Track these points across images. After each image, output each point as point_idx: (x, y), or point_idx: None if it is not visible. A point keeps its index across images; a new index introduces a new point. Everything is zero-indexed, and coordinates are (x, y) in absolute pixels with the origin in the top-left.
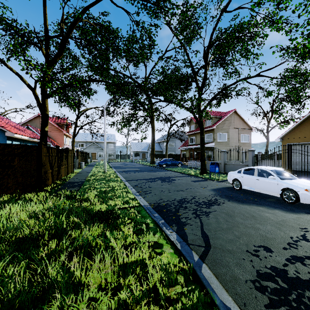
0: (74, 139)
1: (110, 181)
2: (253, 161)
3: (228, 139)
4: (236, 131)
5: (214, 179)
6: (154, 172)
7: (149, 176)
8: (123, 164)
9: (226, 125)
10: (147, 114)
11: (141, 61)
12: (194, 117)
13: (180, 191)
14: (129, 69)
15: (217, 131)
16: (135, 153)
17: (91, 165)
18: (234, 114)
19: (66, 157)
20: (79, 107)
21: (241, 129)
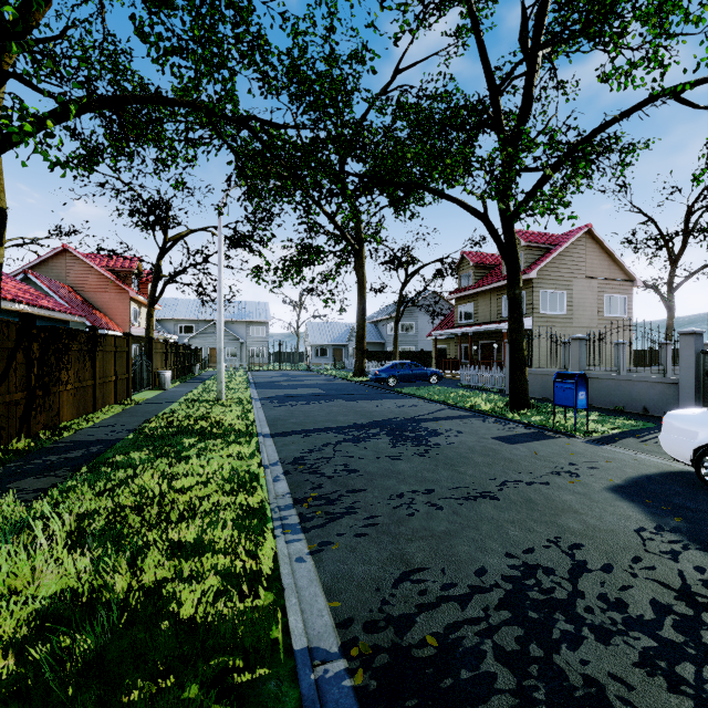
0: (152, 309)
1: (213, 438)
2: (698, 369)
3: (569, 307)
4: (590, 285)
5: (574, 433)
6: (364, 402)
7: (349, 414)
8: (284, 376)
9: (564, 268)
10: (345, 219)
11: (328, 93)
12: (491, 232)
13: (480, 497)
14: (278, 50)
15: (540, 287)
16: (317, 348)
17: (197, 380)
18: (586, 239)
19: (89, 355)
20: (166, 227)
21: (606, 279)
